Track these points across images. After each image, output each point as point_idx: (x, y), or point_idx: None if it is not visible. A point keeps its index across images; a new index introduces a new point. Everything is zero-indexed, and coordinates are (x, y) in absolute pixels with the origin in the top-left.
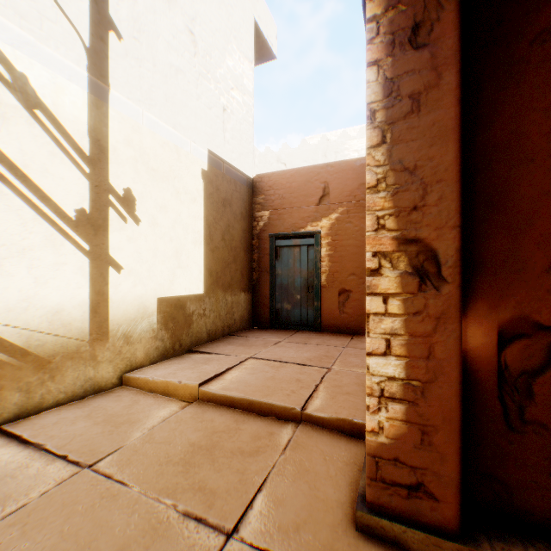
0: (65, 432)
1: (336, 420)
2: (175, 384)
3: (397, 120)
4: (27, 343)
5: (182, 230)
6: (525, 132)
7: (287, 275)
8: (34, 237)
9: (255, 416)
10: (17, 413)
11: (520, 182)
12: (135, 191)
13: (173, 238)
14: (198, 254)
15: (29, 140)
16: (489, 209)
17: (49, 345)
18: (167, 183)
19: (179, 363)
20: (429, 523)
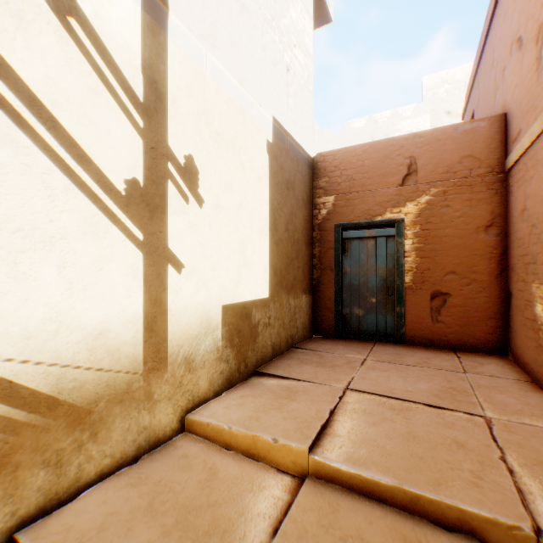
0: None
1: None
2: (267, 442)
3: None
4: (55, 388)
5: (248, 216)
6: None
7: (358, 274)
8: (67, 218)
9: (431, 527)
10: (40, 503)
11: None
12: (197, 160)
13: (238, 227)
14: (263, 247)
15: (59, 64)
16: None
17: (88, 386)
18: (232, 154)
19: (254, 396)
20: None
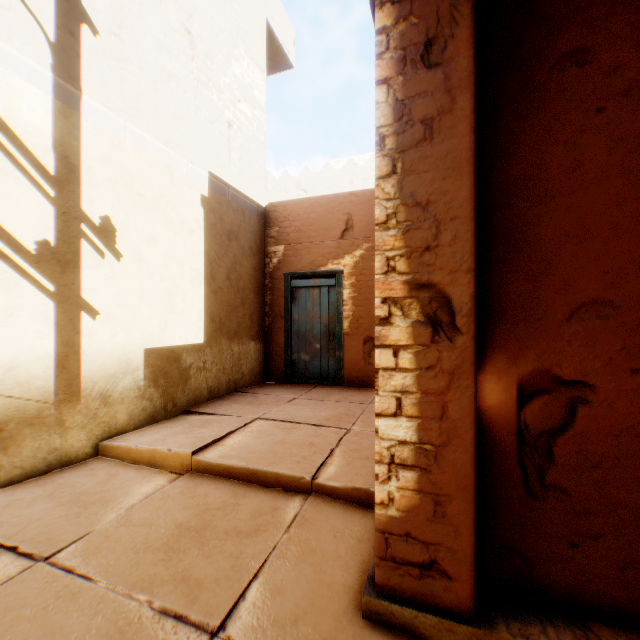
0: (18, 517)
1: (351, 490)
2: (163, 453)
3: (408, 148)
4: None
5: (177, 267)
6: (546, 166)
7: (305, 321)
8: None
9: (258, 488)
10: None
11: (541, 222)
12: (116, 220)
13: (165, 277)
14: (197, 296)
15: None
16: (509, 251)
17: (0, 409)
18: (157, 211)
19: (171, 427)
20: (442, 605)
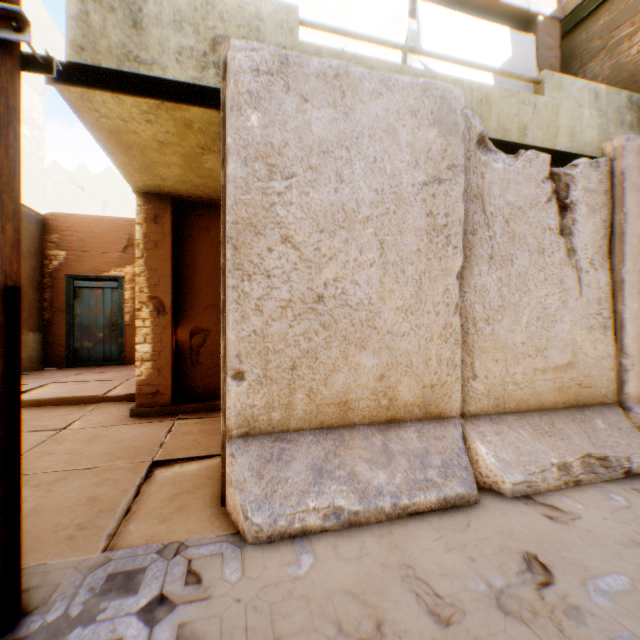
0: None
1: (128, 395)
2: None
3: (149, 250)
4: None
5: None
6: (199, 261)
7: (90, 315)
8: None
9: (67, 406)
10: None
11: (197, 279)
12: None
13: None
14: None
15: None
16: (188, 287)
17: None
18: None
19: None
20: (161, 405)
